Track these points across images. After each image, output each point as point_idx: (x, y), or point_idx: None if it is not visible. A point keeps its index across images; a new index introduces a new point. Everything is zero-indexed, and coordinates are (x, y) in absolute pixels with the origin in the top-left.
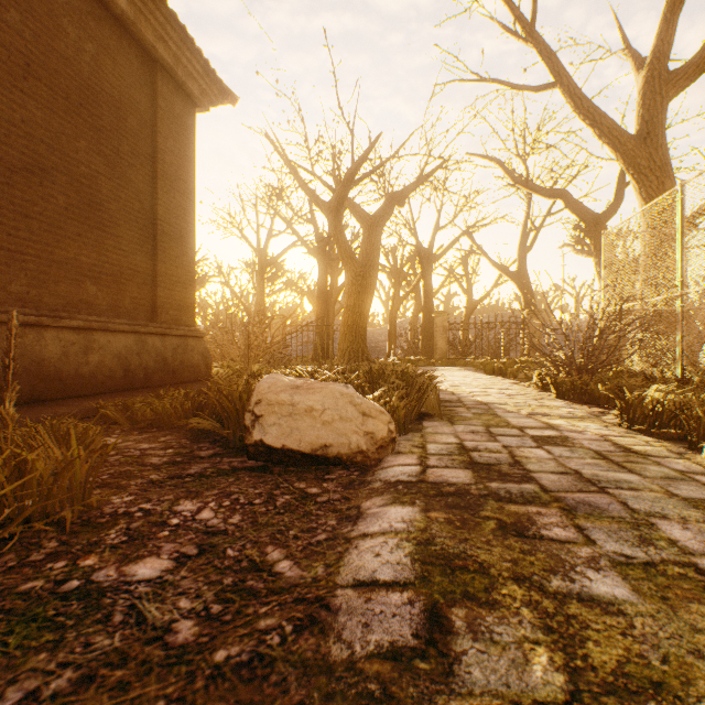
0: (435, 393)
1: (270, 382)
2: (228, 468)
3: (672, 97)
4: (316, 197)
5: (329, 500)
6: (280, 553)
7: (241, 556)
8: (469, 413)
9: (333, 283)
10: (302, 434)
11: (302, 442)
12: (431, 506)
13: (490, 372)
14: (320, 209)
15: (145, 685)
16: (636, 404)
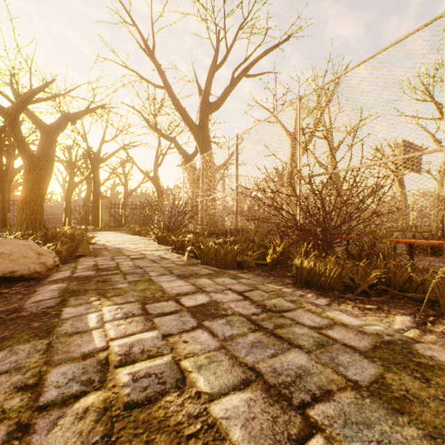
0: (87, 243)
1: None
2: None
3: (211, 114)
4: None
5: (18, 292)
6: None
7: None
8: (108, 253)
9: (9, 165)
10: None
11: None
12: (72, 282)
13: (134, 234)
14: None
15: None
16: (177, 243)
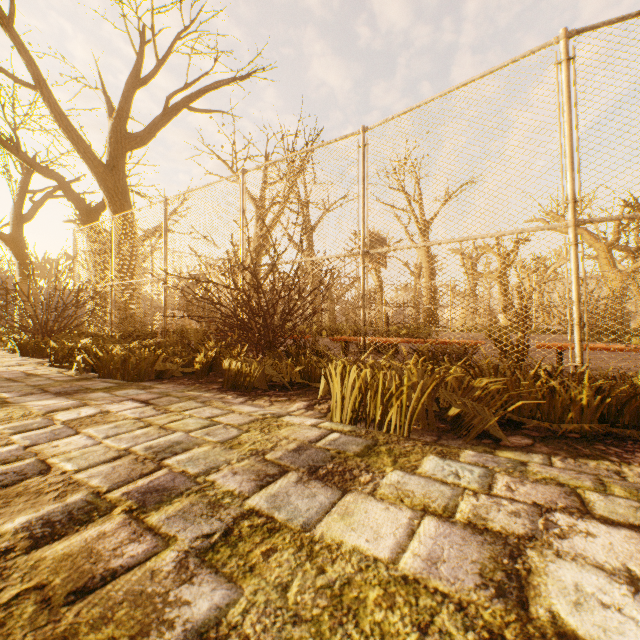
0: None
1: None
2: None
3: (130, 150)
4: None
5: None
6: None
7: None
8: None
9: None
10: None
11: None
12: None
13: None
14: None
15: None
16: (61, 351)
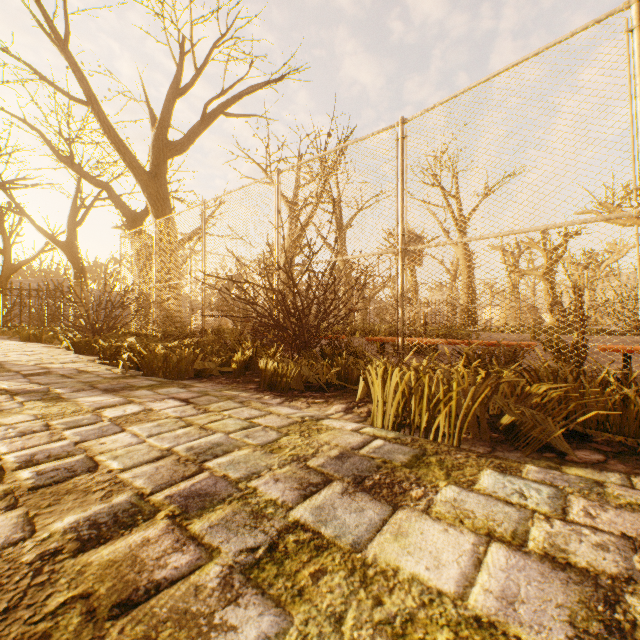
0: None
1: None
2: None
3: (170, 158)
4: None
5: None
6: None
7: None
8: None
9: None
10: None
11: None
12: None
13: (27, 339)
14: None
15: None
16: (109, 350)
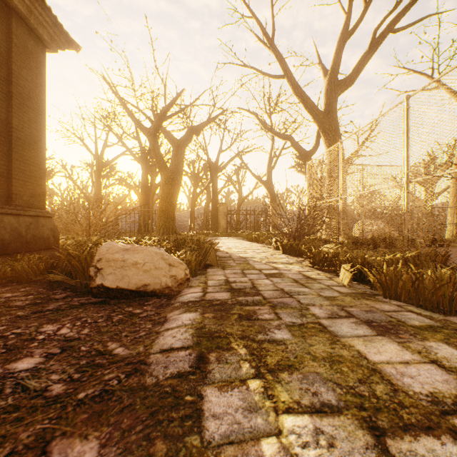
0: (215, 252)
1: (108, 247)
2: (78, 304)
3: (340, 94)
4: (140, 124)
5: (148, 315)
6: (116, 345)
7: (91, 349)
8: (234, 263)
9: (152, 181)
10: (130, 279)
11: (130, 283)
12: (206, 311)
13: (251, 240)
14: (143, 132)
15: (35, 416)
16: (316, 255)
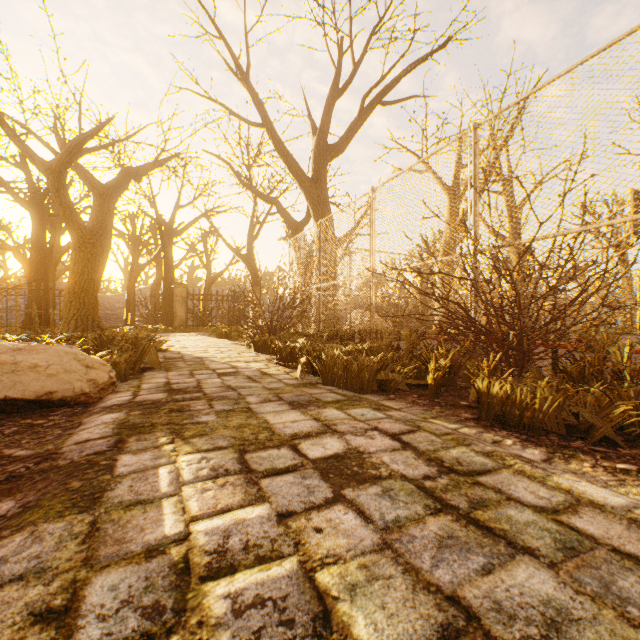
0: (156, 351)
1: None
2: None
3: (329, 161)
4: (32, 153)
5: (56, 424)
6: (16, 450)
7: None
8: (185, 365)
9: (54, 241)
10: (27, 386)
11: (27, 391)
12: (133, 410)
13: (220, 336)
14: (37, 167)
15: None
16: (284, 350)
